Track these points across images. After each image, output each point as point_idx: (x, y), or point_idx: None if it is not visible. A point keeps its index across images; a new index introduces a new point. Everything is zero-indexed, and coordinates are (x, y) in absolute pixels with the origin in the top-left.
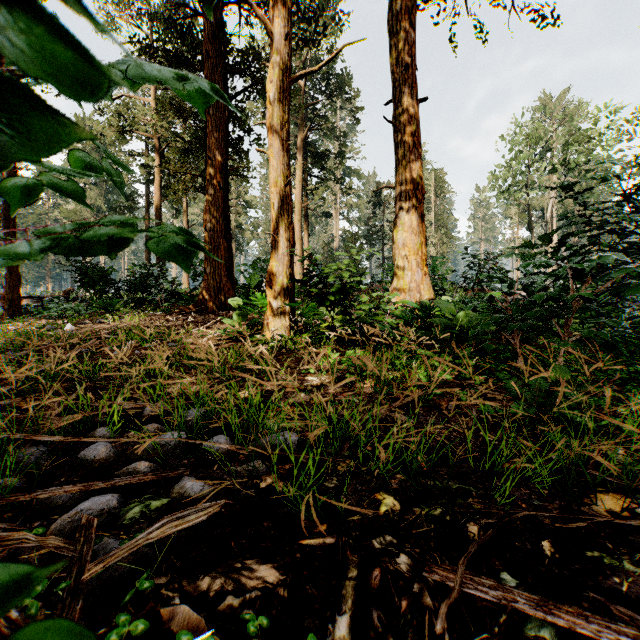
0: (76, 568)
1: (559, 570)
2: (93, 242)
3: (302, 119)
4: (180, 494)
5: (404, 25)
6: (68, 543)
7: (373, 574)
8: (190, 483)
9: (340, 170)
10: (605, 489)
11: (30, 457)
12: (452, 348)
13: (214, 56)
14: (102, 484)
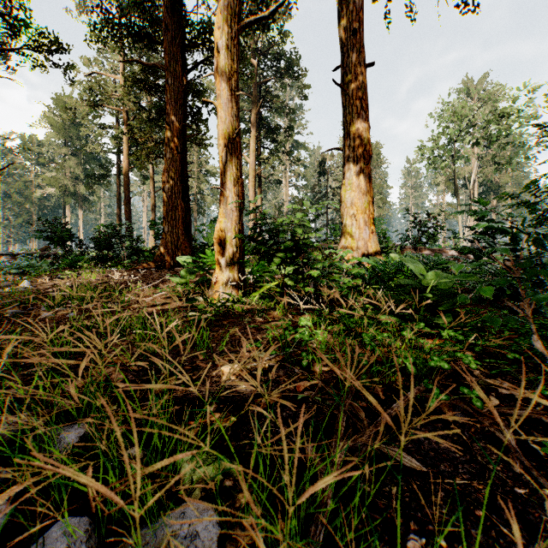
0: None
1: None
2: None
3: (256, 96)
4: None
5: None
6: None
7: None
8: None
9: (289, 143)
10: None
11: None
12: (421, 313)
13: (172, 28)
14: None
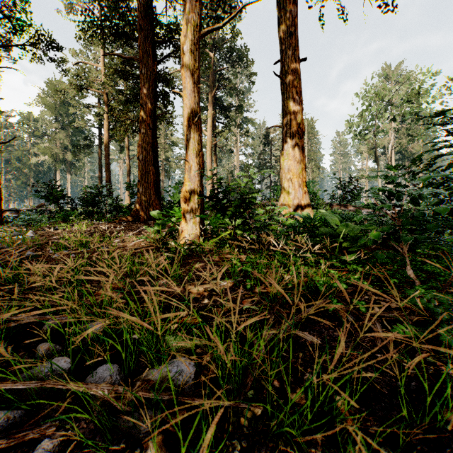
0: None
1: None
2: None
3: (212, 81)
4: None
5: (289, 2)
6: None
7: None
8: None
9: (239, 119)
10: None
11: None
12: (336, 253)
13: (145, 29)
14: None
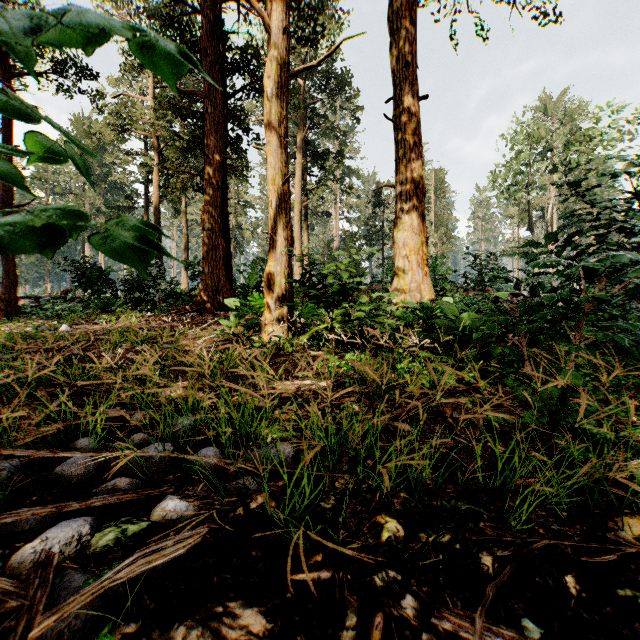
0: (25, 620)
1: (588, 613)
2: (15, 232)
3: (302, 118)
4: (161, 516)
5: (404, 21)
6: (20, 586)
7: (374, 620)
8: (173, 504)
9: (340, 170)
10: (629, 511)
11: (2, 472)
12: (455, 350)
13: (212, 54)
14: (76, 505)
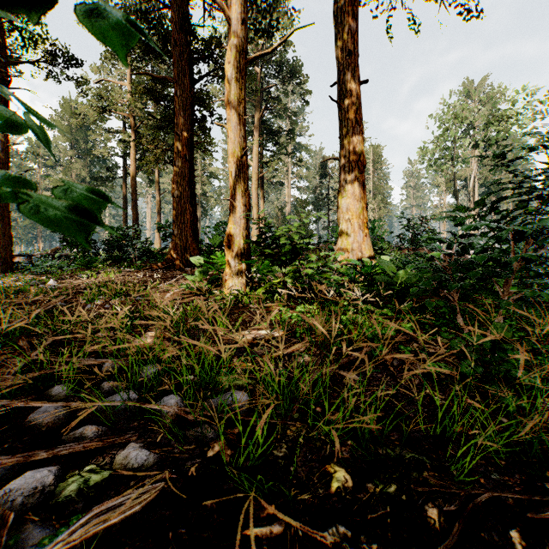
0: None
1: None
2: None
3: (258, 101)
4: (123, 465)
5: (347, 16)
6: None
7: None
8: (134, 453)
9: (291, 145)
10: None
11: None
12: (393, 303)
13: (181, 44)
14: (43, 454)
